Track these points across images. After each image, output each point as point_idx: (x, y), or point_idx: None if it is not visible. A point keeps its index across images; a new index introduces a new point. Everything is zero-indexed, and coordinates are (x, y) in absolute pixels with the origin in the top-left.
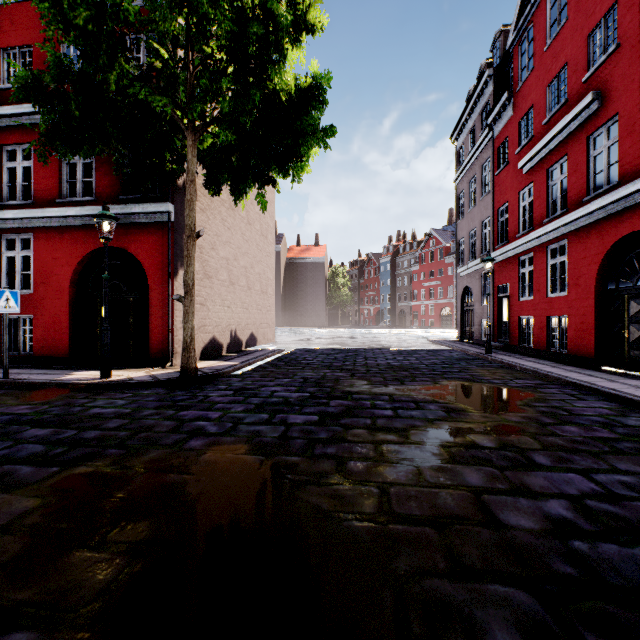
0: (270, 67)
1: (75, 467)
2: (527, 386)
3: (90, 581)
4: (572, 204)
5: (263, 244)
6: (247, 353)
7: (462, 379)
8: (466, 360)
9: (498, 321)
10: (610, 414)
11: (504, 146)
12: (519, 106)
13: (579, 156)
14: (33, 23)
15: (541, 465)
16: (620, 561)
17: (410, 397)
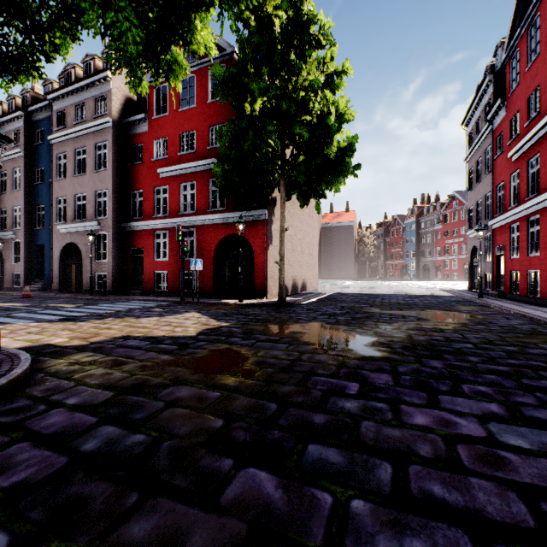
0: (325, 146)
1: (266, 323)
2: (483, 314)
3: (295, 336)
4: (542, 189)
5: (310, 222)
6: (303, 294)
7: (442, 310)
8: (458, 302)
9: (496, 274)
10: (514, 324)
11: (500, 137)
12: (510, 109)
13: (546, 155)
14: (195, 119)
15: (445, 332)
16: (444, 344)
17: (401, 315)
